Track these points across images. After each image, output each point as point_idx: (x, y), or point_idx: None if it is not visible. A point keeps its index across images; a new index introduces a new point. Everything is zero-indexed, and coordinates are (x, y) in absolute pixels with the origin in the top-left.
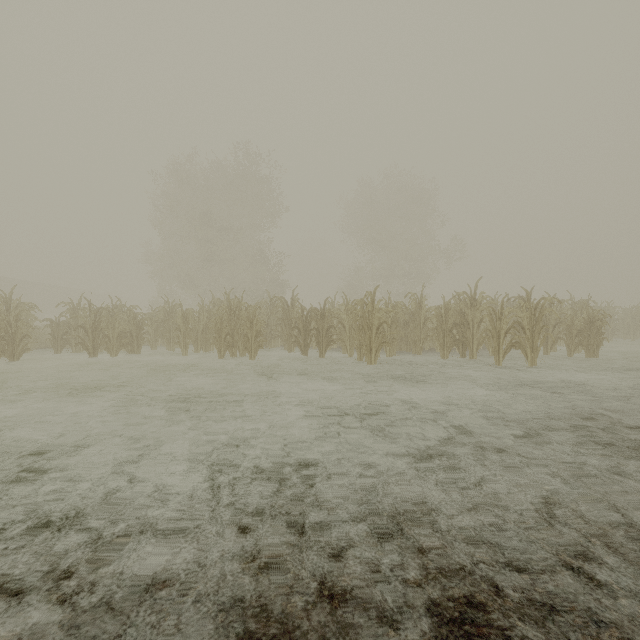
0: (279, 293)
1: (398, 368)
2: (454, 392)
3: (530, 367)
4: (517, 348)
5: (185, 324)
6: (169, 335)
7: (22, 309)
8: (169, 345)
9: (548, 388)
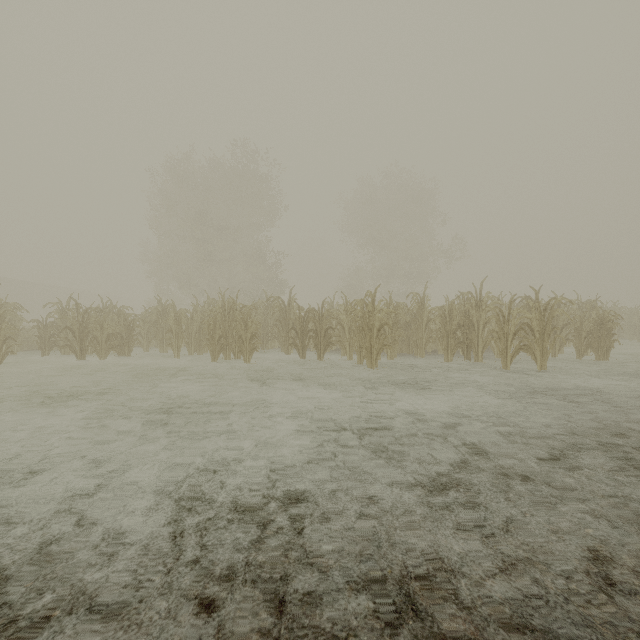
0: (278, 293)
1: (400, 372)
2: (462, 400)
3: (539, 371)
4: (526, 351)
5: (177, 325)
6: (162, 336)
7: (6, 310)
8: (162, 347)
9: (563, 396)
